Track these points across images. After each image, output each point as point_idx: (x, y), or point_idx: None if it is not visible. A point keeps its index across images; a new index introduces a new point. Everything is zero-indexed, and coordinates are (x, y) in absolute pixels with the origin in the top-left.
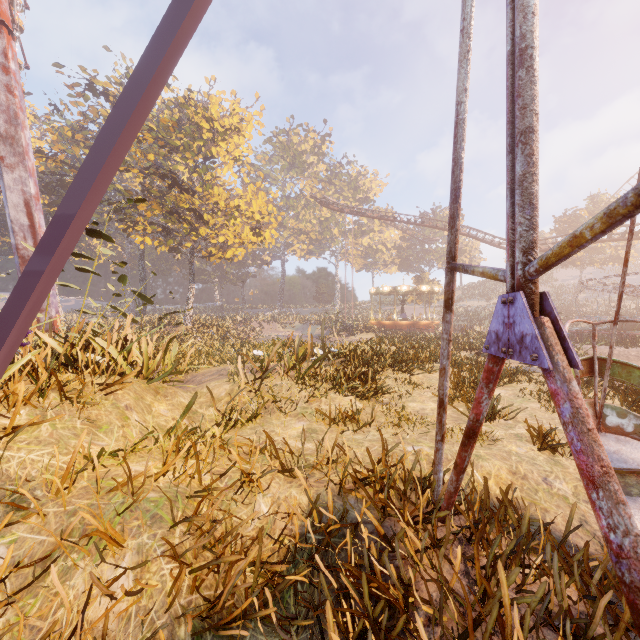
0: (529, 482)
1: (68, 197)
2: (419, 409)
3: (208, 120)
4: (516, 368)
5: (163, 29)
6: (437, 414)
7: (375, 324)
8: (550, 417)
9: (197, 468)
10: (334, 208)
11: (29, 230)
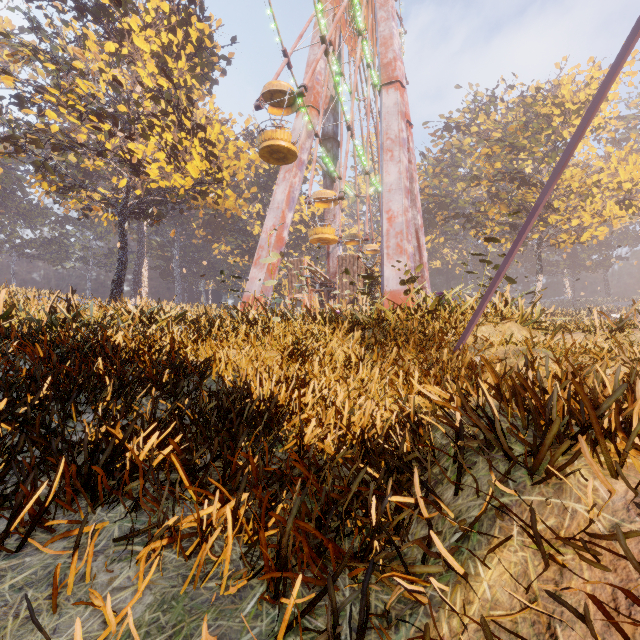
0: None
1: (523, 226)
2: None
3: (558, 106)
4: None
5: (559, 164)
6: None
7: None
8: None
9: (565, 346)
10: None
11: (417, 249)
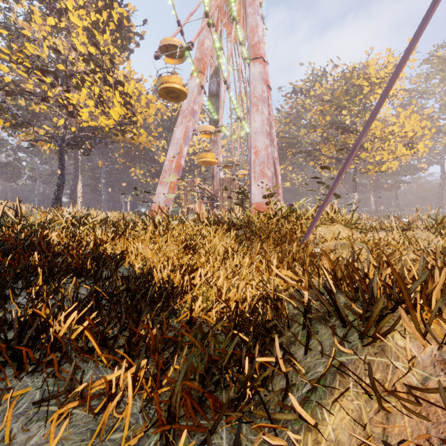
0: None
1: (347, 158)
2: None
3: (367, 79)
4: None
5: (371, 115)
6: None
7: None
8: None
9: (374, 241)
10: None
11: (274, 174)
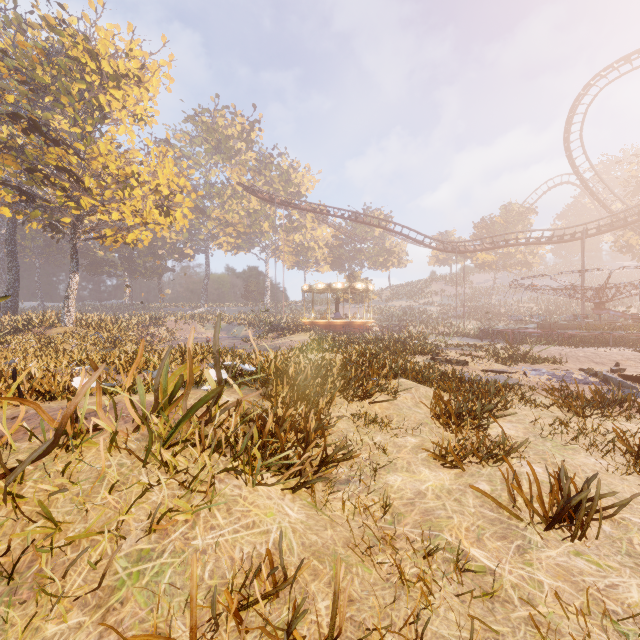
0: None
1: None
2: (412, 495)
3: (92, 55)
4: (504, 383)
5: None
6: None
7: (308, 324)
8: None
9: None
10: (263, 197)
11: None
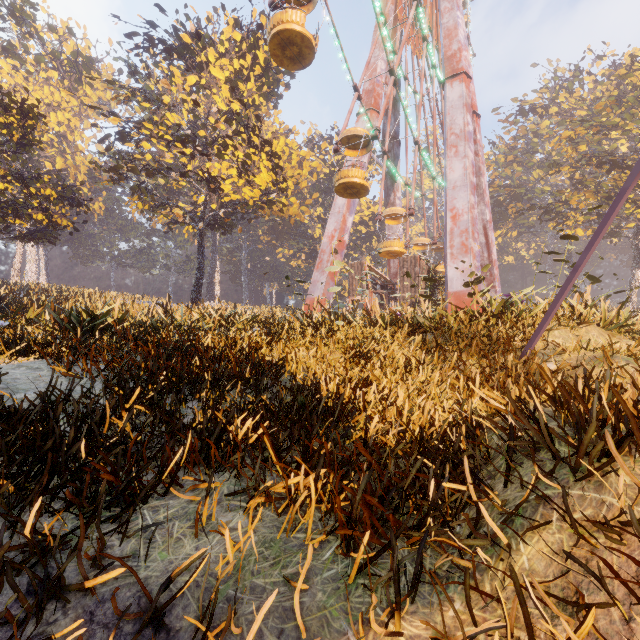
0: None
1: (599, 227)
2: None
3: None
4: None
5: (639, 161)
6: None
7: None
8: None
9: None
10: None
11: (485, 246)
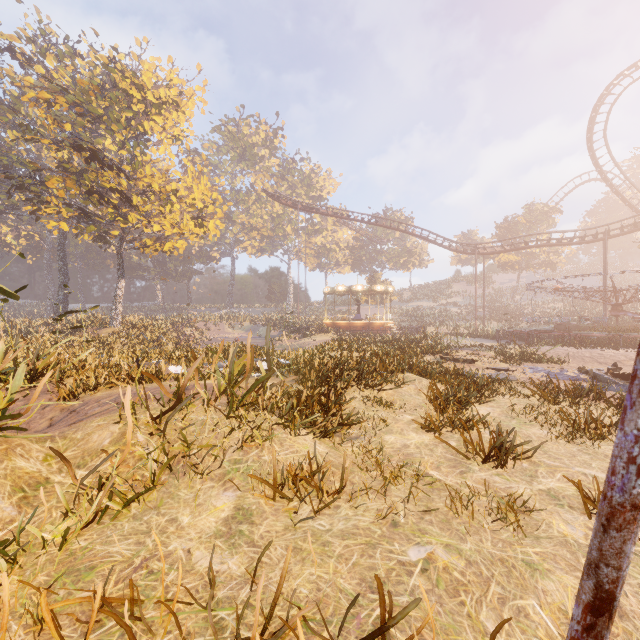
0: (634, 623)
1: None
2: (400, 446)
3: (138, 87)
4: (495, 377)
5: None
6: (581, 627)
7: (329, 325)
8: (568, 452)
9: None
10: (287, 203)
11: None
